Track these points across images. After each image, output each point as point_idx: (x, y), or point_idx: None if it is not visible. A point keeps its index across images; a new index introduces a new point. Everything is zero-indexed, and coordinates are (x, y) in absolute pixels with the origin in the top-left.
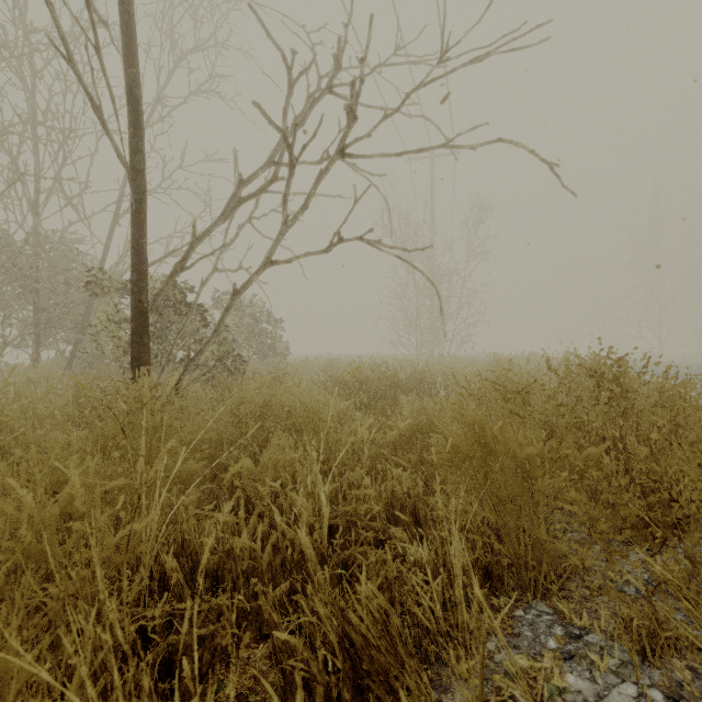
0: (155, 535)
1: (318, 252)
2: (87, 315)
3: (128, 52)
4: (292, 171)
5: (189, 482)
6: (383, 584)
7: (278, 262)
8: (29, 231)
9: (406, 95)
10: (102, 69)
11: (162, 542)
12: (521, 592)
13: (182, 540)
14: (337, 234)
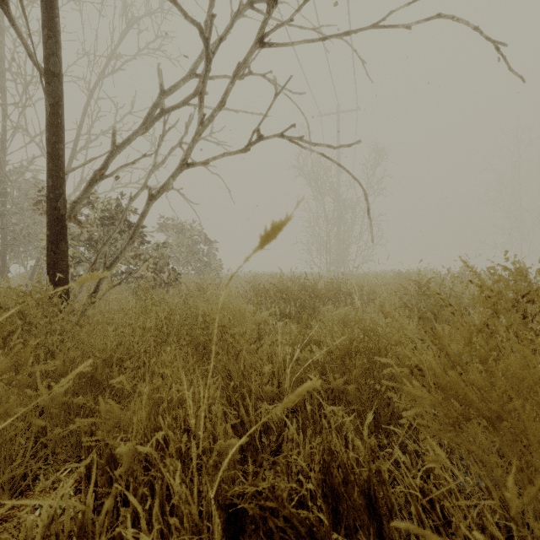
0: None
1: (236, 152)
2: None
3: None
4: (208, 66)
5: None
6: None
7: (194, 164)
8: None
9: None
10: None
11: None
12: None
13: None
14: (256, 131)
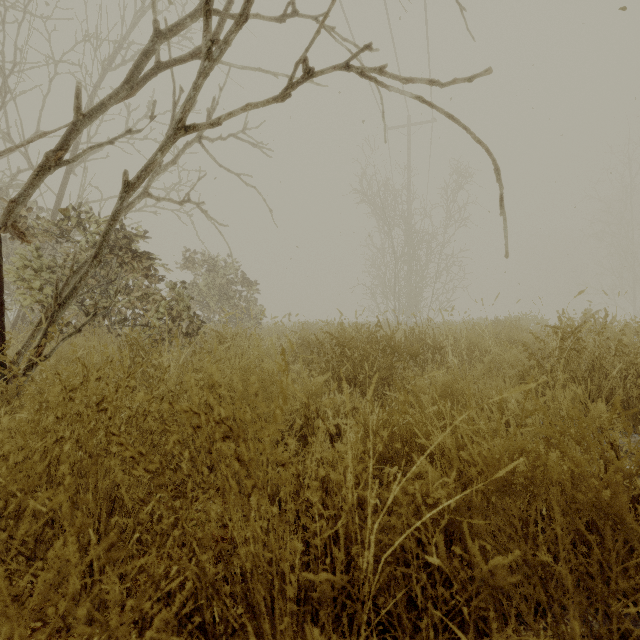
0: None
1: (267, 101)
2: None
3: None
4: None
5: None
6: None
7: (196, 127)
8: None
9: None
10: None
11: None
12: None
13: None
14: (301, 62)
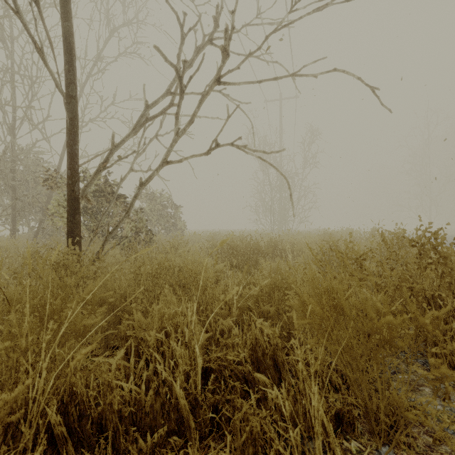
0: (41, 392)
1: (201, 155)
2: (48, 203)
3: (64, 10)
4: (182, 95)
5: (85, 335)
6: (248, 439)
7: (172, 162)
8: (6, 145)
9: (265, 37)
10: (41, 19)
11: (53, 393)
12: (369, 437)
13: (71, 391)
14: (214, 141)
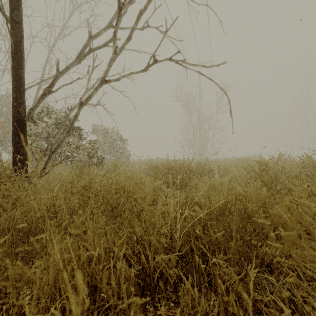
0: None
1: (139, 71)
2: None
3: None
4: (119, 13)
5: None
6: None
7: (110, 81)
8: None
9: None
10: None
11: None
12: None
13: None
14: (152, 57)
